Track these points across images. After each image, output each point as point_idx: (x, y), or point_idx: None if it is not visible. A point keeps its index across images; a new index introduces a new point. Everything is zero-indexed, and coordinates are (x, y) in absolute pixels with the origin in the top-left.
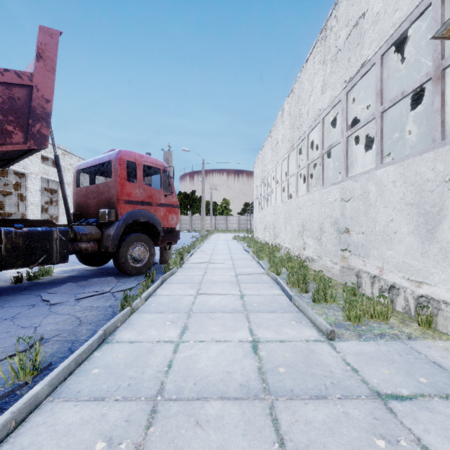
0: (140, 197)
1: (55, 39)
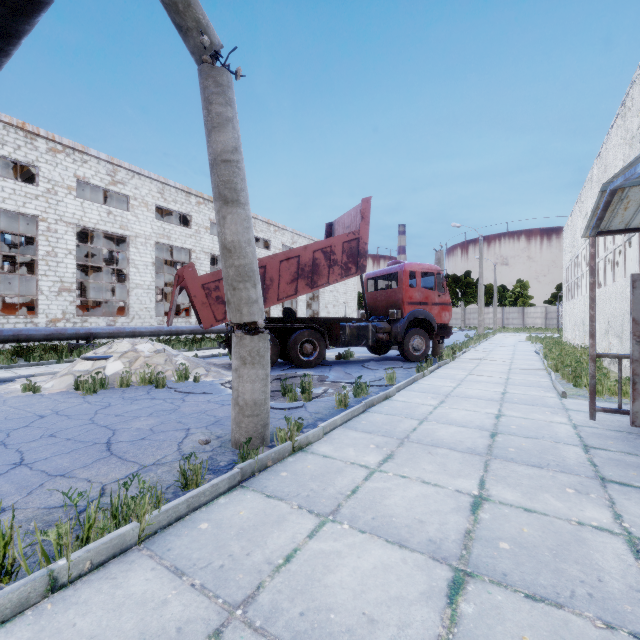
0: (419, 298)
1: (369, 203)
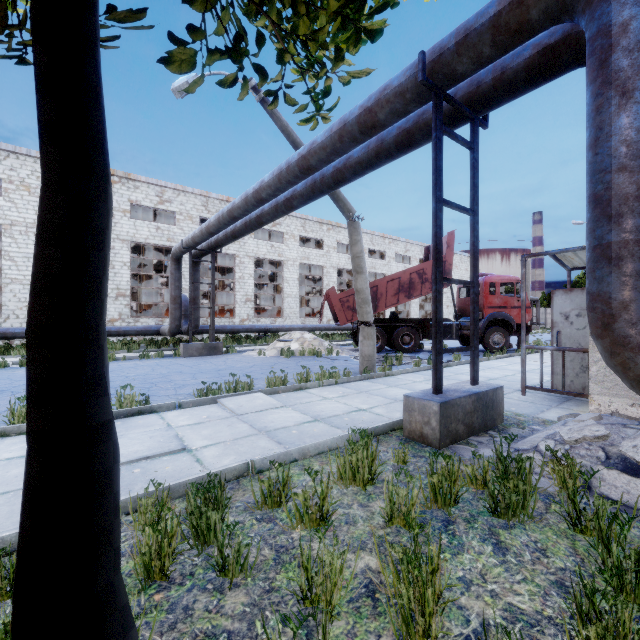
0: (498, 303)
1: (453, 235)
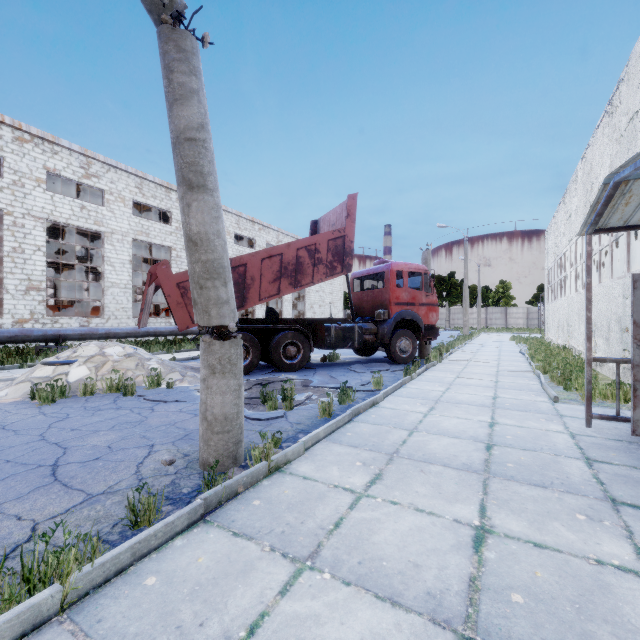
0: (406, 299)
1: (355, 200)
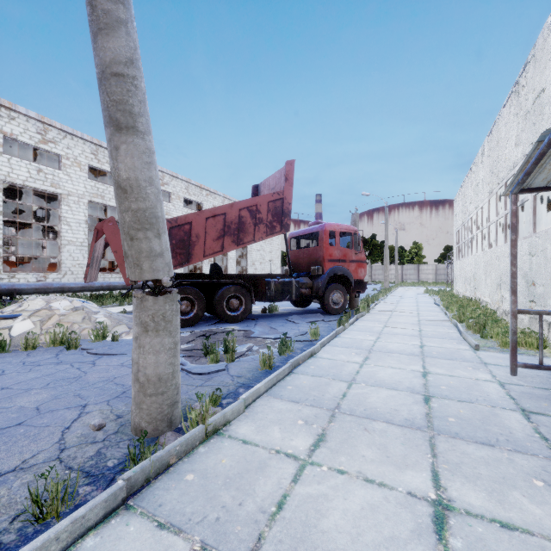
0: (338, 256)
1: (293, 165)
